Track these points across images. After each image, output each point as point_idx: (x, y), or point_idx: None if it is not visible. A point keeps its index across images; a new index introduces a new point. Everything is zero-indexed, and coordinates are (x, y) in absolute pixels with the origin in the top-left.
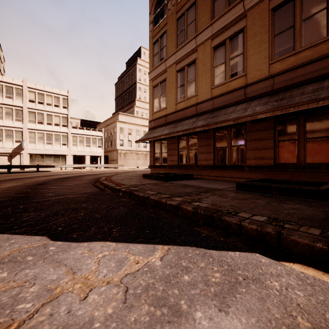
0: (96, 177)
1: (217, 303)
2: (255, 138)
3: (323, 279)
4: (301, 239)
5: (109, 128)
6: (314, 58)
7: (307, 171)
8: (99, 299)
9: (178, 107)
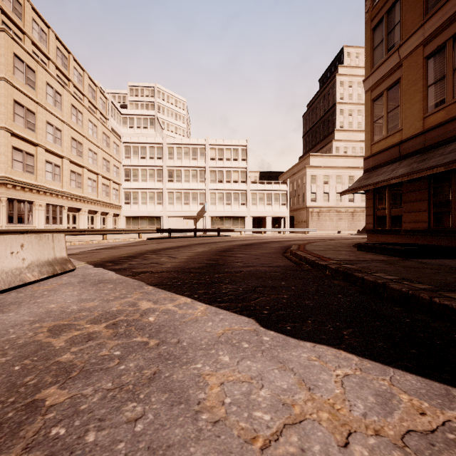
0: (284, 245)
1: None
2: None
3: None
4: None
5: (295, 178)
6: None
7: None
8: None
9: (428, 123)
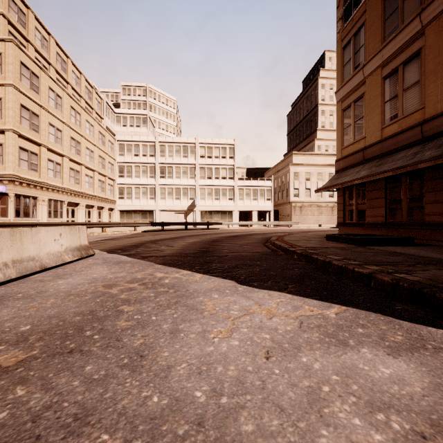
0: (266, 237)
1: (388, 350)
2: None
3: None
4: None
5: (279, 175)
6: None
7: None
8: (280, 322)
9: (385, 133)
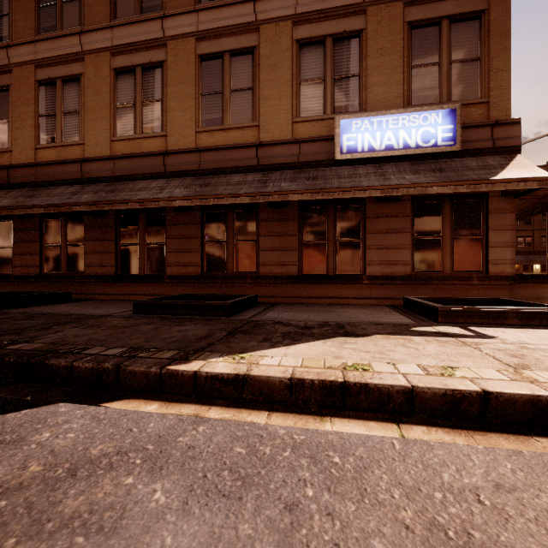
0: None
1: None
2: (179, 235)
3: (139, 408)
4: (139, 367)
5: None
6: (242, 144)
7: (235, 282)
8: None
9: (40, 157)
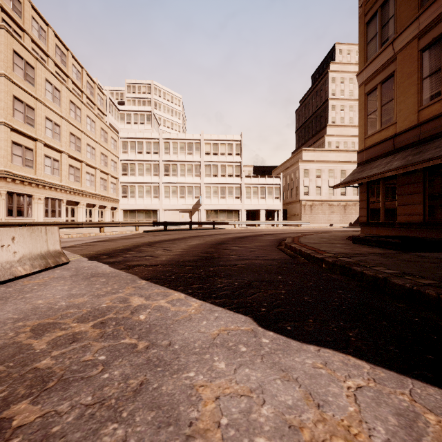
0: (278, 238)
1: None
2: None
3: None
4: None
5: (288, 173)
6: None
7: None
8: None
9: (423, 116)
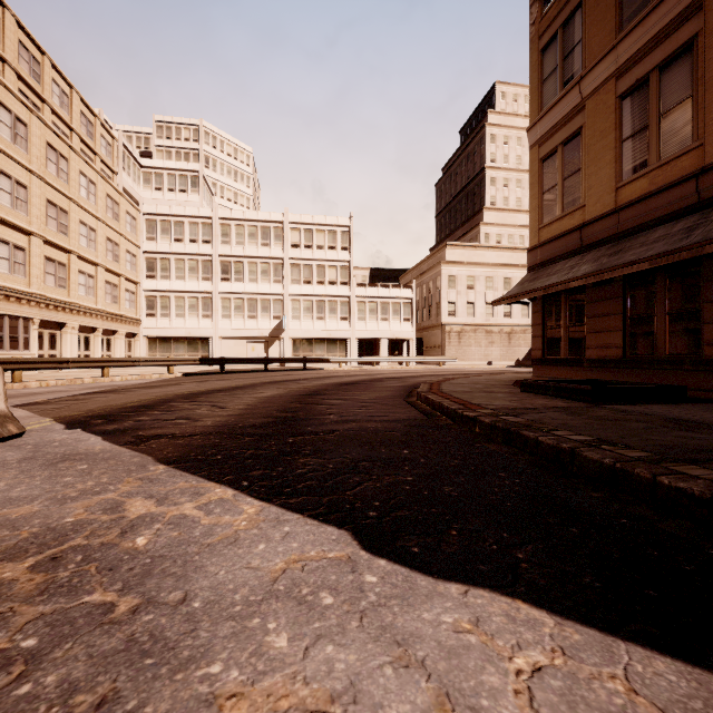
0: (407, 384)
1: None
2: None
3: None
4: None
5: (424, 280)
6: None
7: None
8: None
9: (623, 197)
